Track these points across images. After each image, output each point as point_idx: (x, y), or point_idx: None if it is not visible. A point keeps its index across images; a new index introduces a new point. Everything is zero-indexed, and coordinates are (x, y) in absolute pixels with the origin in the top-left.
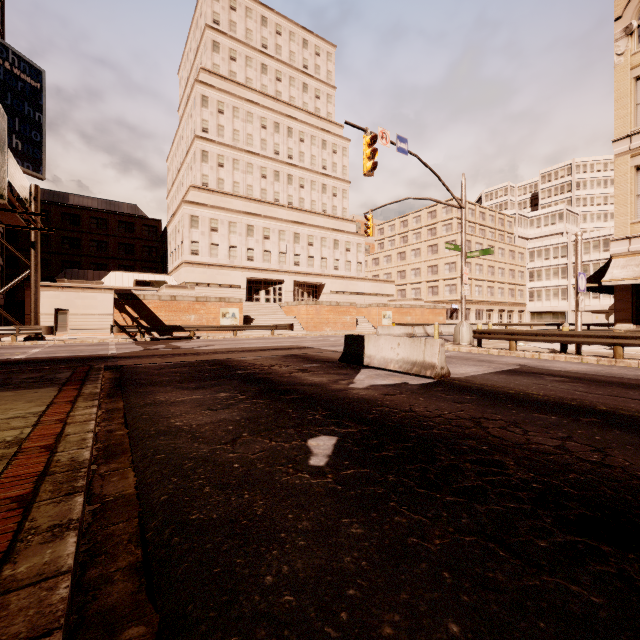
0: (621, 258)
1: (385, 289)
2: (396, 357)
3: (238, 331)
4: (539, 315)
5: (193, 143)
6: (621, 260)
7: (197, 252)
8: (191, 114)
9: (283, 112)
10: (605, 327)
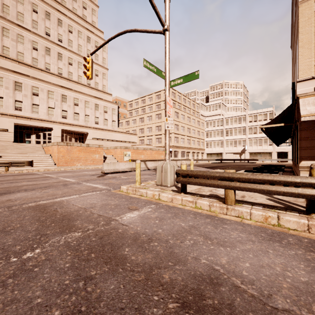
0: (308, 97)
1: (131, 138)
2: None
3: None
4: (210, 155)
5: None
6: (309, 99)
7: None
8: None
9: (54, 7)
10: (239, 161)
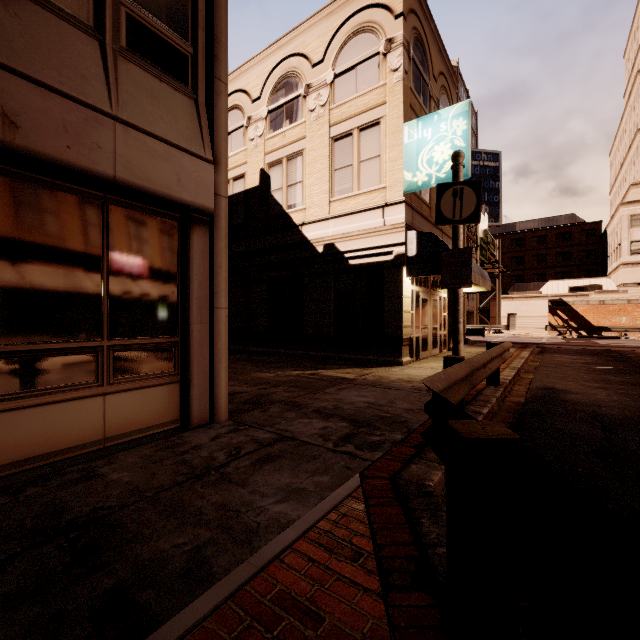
0: None
1: None
2: None
3: None
4: None
5: (635, 138)
6: None
7: (638, 251)
8: (633, 107)
9: None
10: None
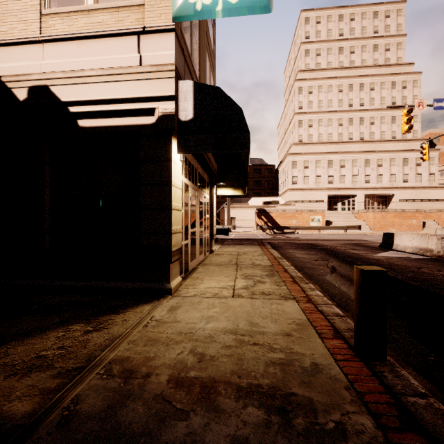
0: None
1: None
2: (411, 245)
3: (321, 230)
4: None
5: (293, 117)
6: None
7: (296, 182)
8: (292, 100)
9: (356, 74)
10: None
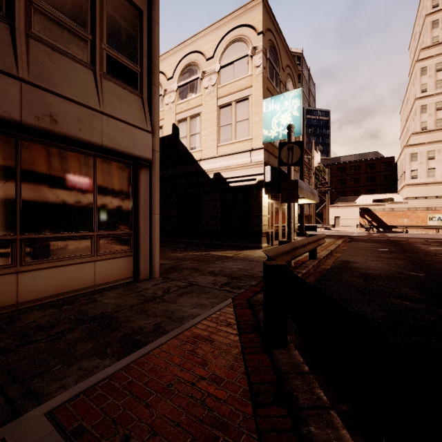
0: None
1: None
2: None
3: None
4: None
5: (414, 103)
6: None
7: (416, 177)
8: (413, 84)
9: None
10: None
